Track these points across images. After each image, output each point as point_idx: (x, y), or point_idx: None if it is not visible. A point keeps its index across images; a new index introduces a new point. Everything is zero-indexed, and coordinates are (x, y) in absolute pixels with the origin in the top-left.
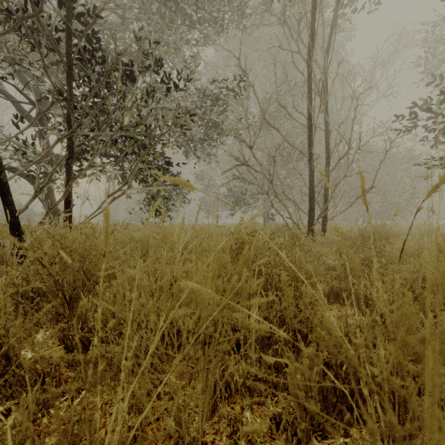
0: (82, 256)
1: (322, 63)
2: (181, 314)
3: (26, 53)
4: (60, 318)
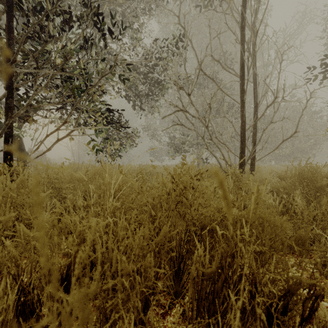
0: None
1: None
2: None
3: None
4: None
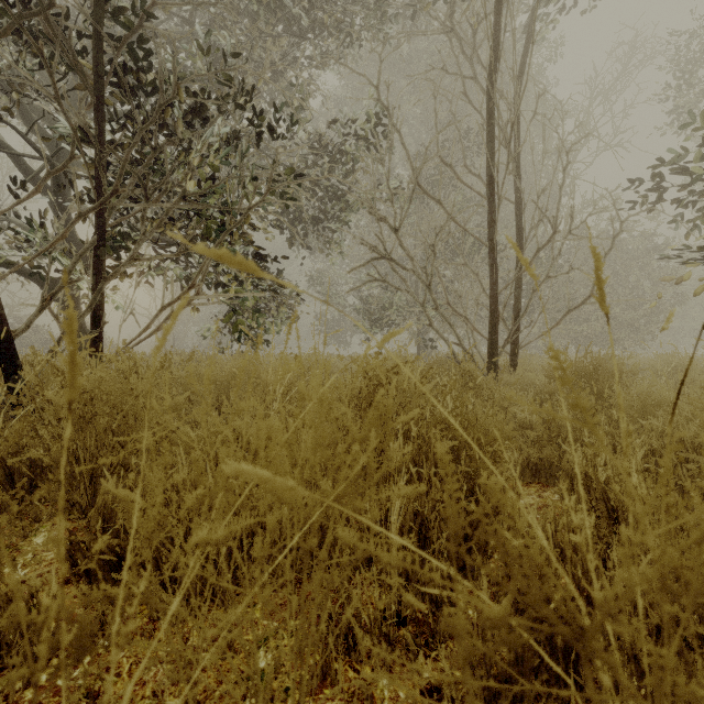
0: (110, 406)
1: (511, 98)
2: (228, 532)
3: (25, 74)
4: (73, 510)
